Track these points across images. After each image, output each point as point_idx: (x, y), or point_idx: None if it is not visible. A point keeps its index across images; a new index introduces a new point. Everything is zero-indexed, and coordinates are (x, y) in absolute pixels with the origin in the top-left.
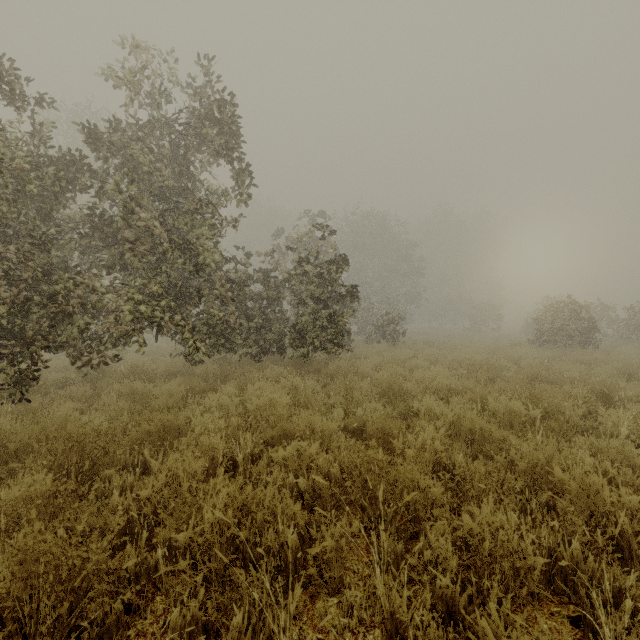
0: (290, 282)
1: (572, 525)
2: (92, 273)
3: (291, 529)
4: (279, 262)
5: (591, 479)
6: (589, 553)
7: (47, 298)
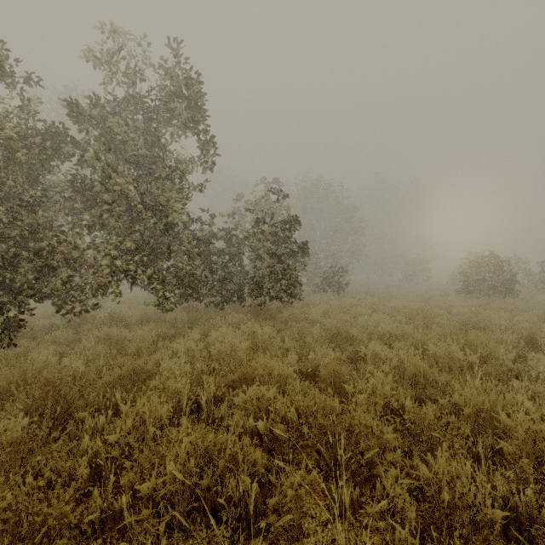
0: (249, 240)
1: (523, 472)
2: (75, 232)
3: (253, 496)
4: (239, 222)
5: (538, 426)
6: (544, 503)
7: (33, 254)
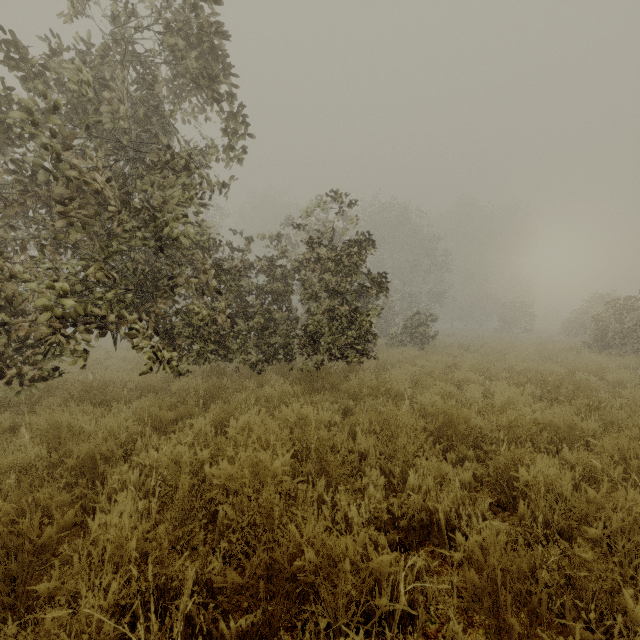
0: (300, 272)
1: None
2: (27, 255)
3: None
4: (286, 247)
5: None
6: None
7: None
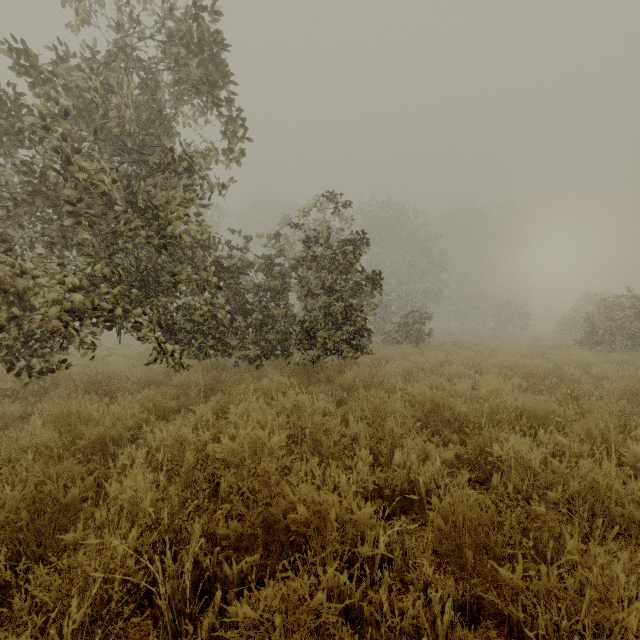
0: (297, 270)
1: None
2: (35, 253)
3: None
4: (284, 246)
5: None
6: None
7: None
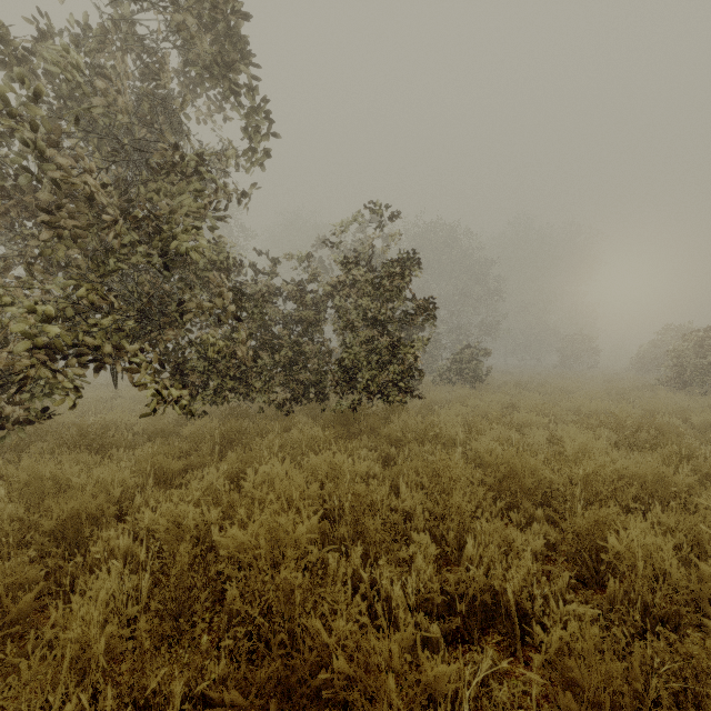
0: (334, 298)
1: None
2: (12, 276)
3: None
4: (318, 270)
5: None
6: None
7: None
